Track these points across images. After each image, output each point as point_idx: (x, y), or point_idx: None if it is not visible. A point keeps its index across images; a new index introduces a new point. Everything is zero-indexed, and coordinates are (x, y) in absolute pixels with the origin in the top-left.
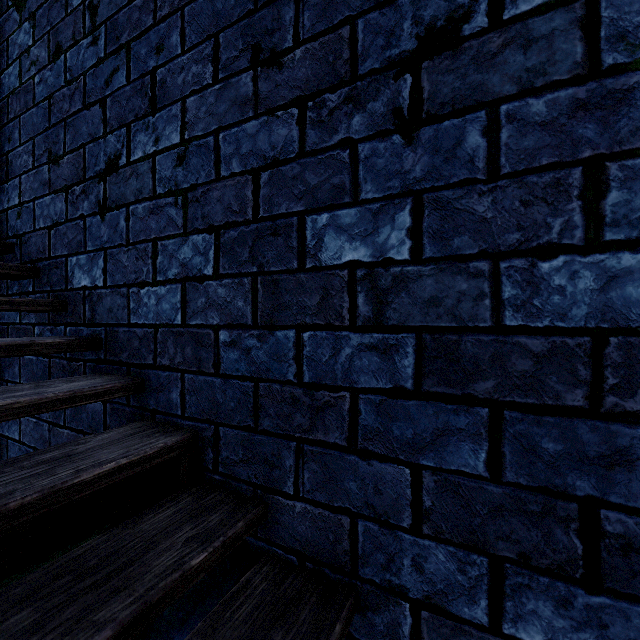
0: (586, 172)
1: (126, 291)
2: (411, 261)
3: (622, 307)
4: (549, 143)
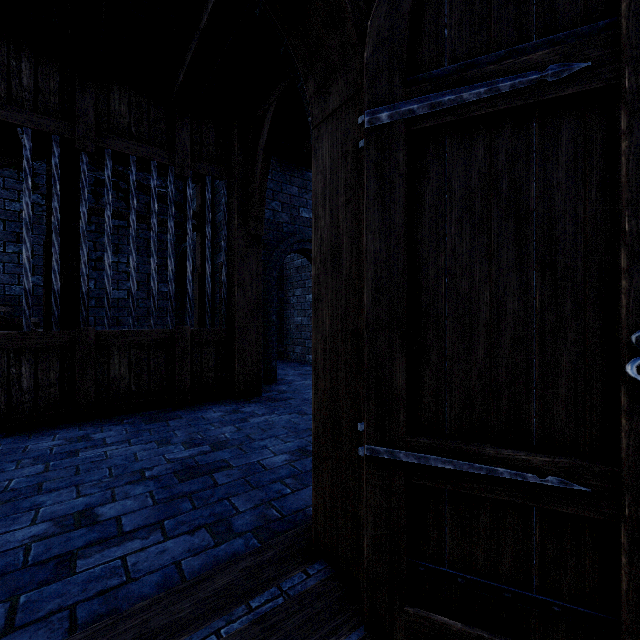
0: (117, 282)
1: (3, 286)
2: (95, 288)
3: (121, 296)
4: (113, 277)
